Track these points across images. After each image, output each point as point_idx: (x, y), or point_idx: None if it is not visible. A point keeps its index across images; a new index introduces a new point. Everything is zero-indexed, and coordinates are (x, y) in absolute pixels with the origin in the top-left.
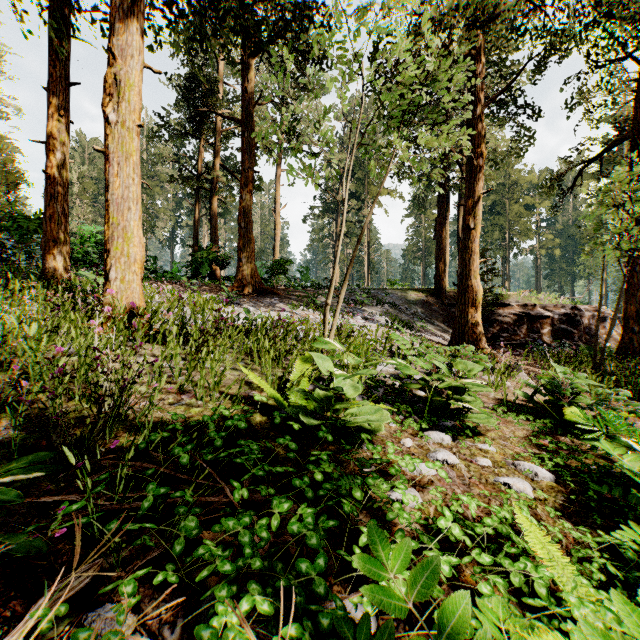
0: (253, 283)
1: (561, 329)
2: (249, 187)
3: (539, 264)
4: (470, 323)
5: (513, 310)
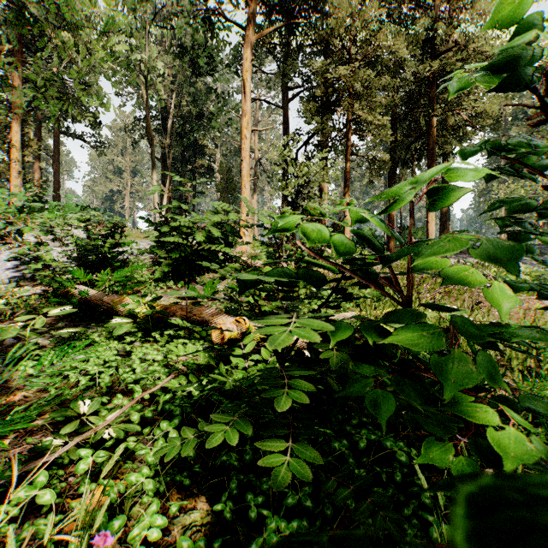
0: None
1: None
2: None
3: None
4: None
5: None
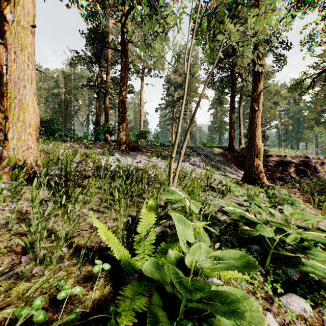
0: (126, 143)
1: (300, 169)
2: (124, 88)
3: (280, 134)
4: (256, 167)
5: (274, 158)
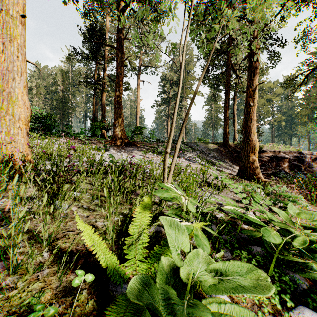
0: (122, 139)
1: (294, 164)
2: (120, 85)
3: (273, 130)
4: (251, 162)
5: (268, 154)
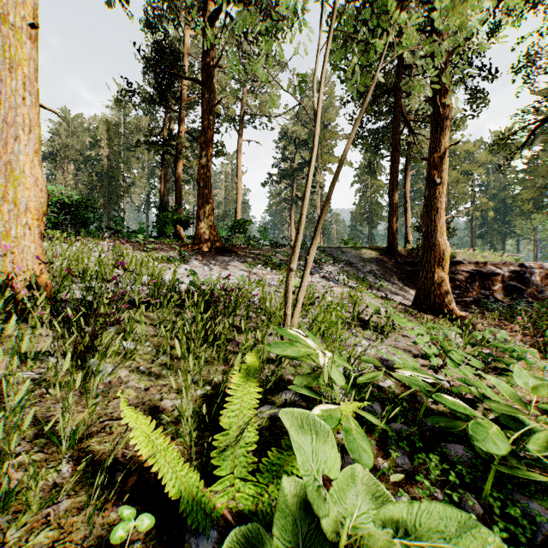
0: (212, 242)
1: (510, 286)
2: (208, 147)
3: (474, 225)
4: (437, 283)
5: (465, 268)
